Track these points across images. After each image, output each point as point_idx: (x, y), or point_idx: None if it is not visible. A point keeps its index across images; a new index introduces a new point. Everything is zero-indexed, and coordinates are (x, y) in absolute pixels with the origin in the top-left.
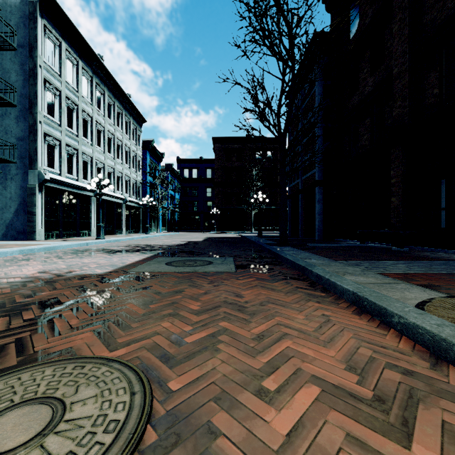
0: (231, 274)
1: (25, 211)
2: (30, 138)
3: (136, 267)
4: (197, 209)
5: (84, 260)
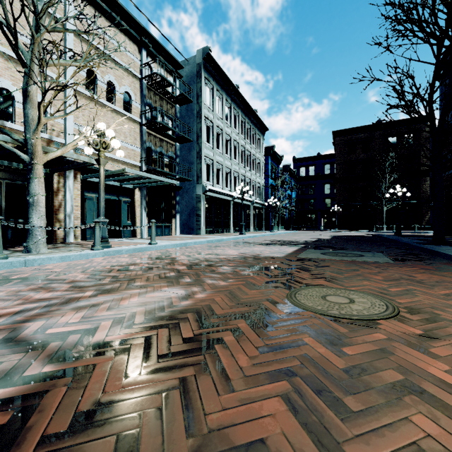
0: (390, 264)
1: (194, 214)
2: (197, 162)
3: (301, 255)
4: (314, 207)
5: (255, 248)
